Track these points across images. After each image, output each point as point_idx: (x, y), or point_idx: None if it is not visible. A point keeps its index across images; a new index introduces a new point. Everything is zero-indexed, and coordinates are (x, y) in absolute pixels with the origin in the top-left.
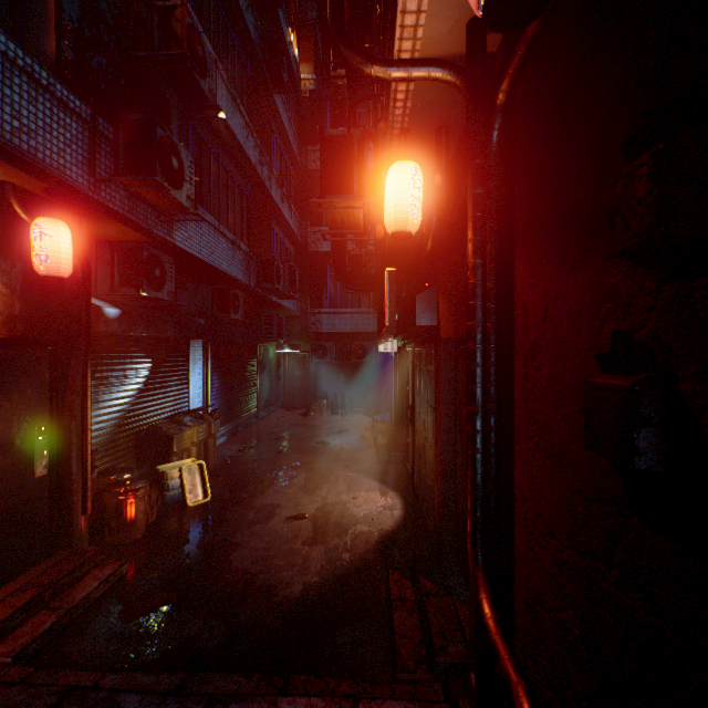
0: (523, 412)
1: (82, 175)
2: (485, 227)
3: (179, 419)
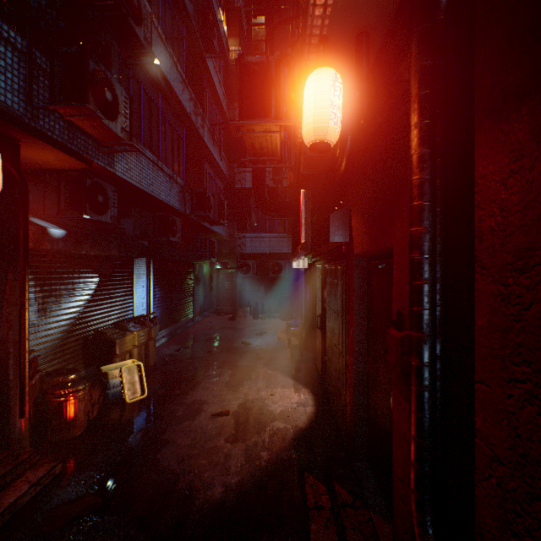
0: (496, 343)
1: (18, 102)
2: (434, 108)
3: (123, 325)
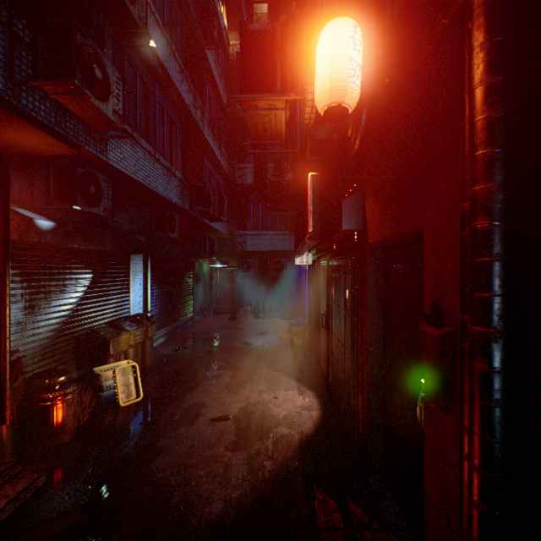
0: None
1: None
2: (508, 22)
3: (118, 324)
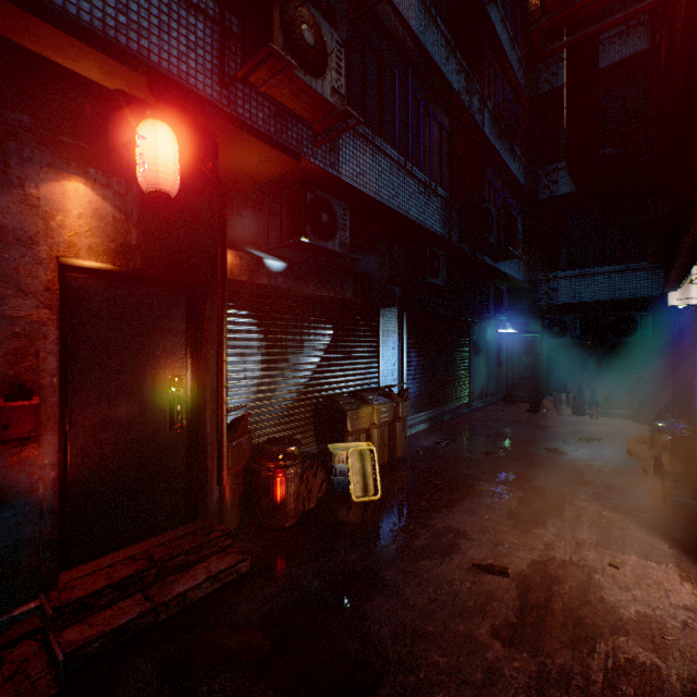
0: None
1: (211, 86)
2: None
3: (361, 395)
